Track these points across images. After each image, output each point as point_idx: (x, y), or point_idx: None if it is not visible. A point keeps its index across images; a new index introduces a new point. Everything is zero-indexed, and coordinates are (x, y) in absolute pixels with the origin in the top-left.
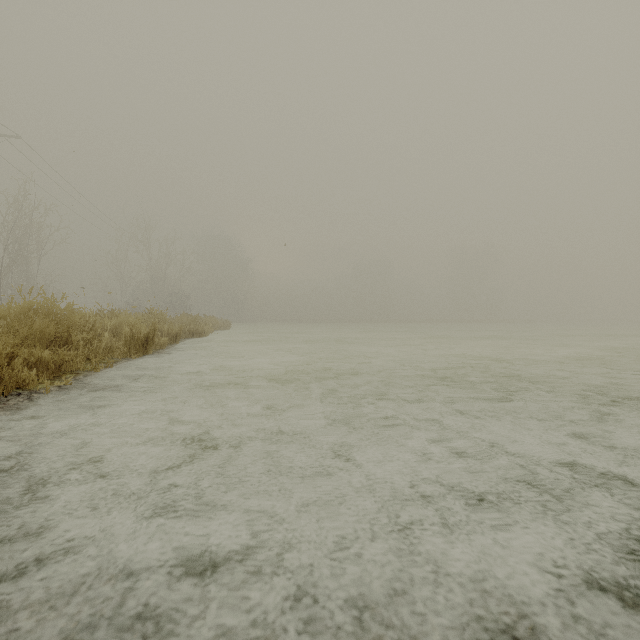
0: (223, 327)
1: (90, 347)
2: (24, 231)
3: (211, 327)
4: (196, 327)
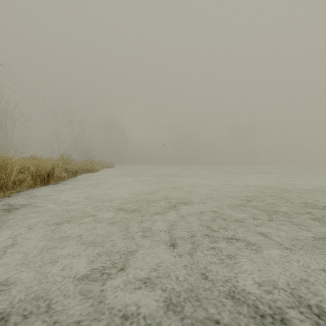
0: (110, 166)
1: (2, 181)
2: (3, 115)
3: (102, 167)
4: (91, 167)
